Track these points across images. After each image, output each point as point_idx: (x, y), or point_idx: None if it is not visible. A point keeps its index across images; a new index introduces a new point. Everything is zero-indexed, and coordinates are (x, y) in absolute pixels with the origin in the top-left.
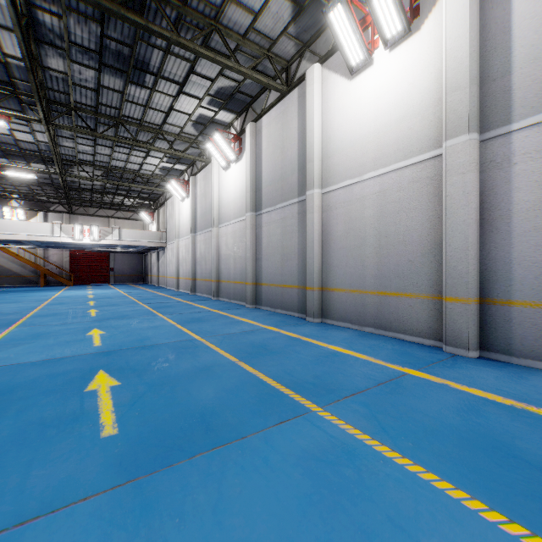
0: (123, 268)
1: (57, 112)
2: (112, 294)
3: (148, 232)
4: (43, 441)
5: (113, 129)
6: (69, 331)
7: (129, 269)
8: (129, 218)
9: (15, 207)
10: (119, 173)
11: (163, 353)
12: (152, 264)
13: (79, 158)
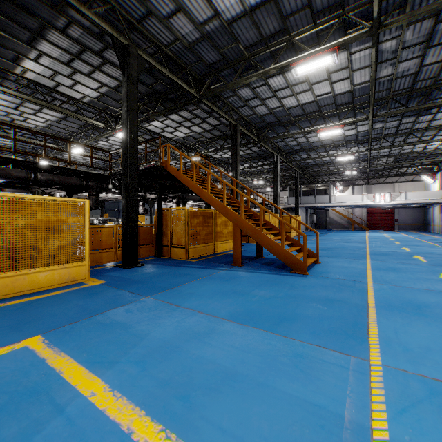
0: (405, 219)
1: (373, 141)
2: (401, 236)
3: (430, 192)
4: (407, 260)
5: (405, 137)
6: (391, 247)
7: (411, 220)
8: (411, 181)
9: (337, 186)
10: (405, 155)
11: (441, 256)
12: (432, 216)
13: (379, 155)
